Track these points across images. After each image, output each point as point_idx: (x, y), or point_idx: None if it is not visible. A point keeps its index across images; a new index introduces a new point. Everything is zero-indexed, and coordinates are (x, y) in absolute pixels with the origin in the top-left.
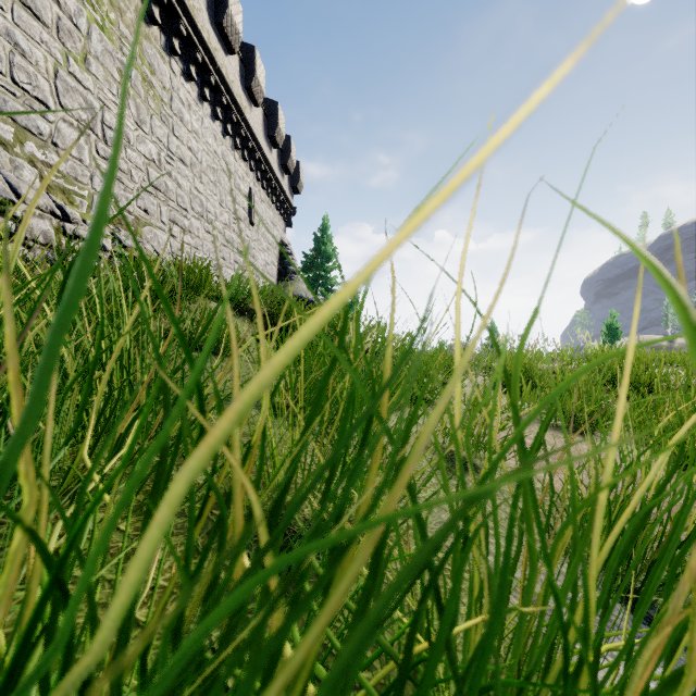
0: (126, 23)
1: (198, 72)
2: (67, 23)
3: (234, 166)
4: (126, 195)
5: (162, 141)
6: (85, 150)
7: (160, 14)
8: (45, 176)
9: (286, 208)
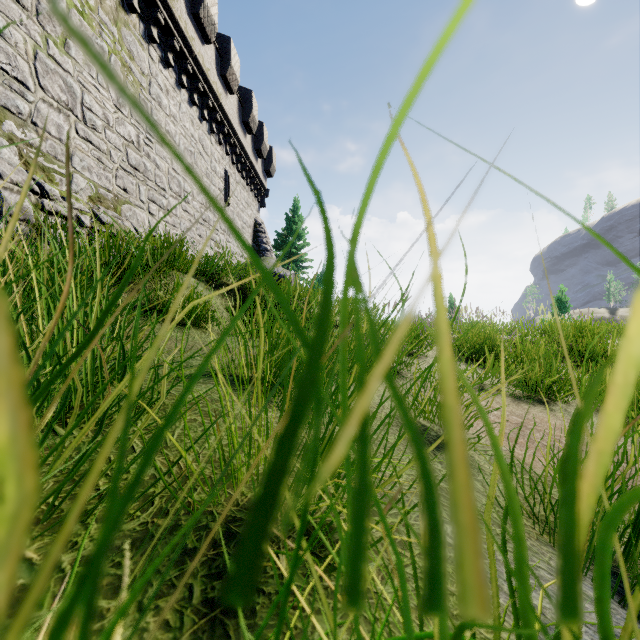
0: (106, 10)
1: (176, 60)
2: (47, 7)
3: (210, 150)
4: (106, 174)
5: (141, 124)
6: (65, 130)
7: (139, 3)
8: (24, 154)
9: (260, 189)
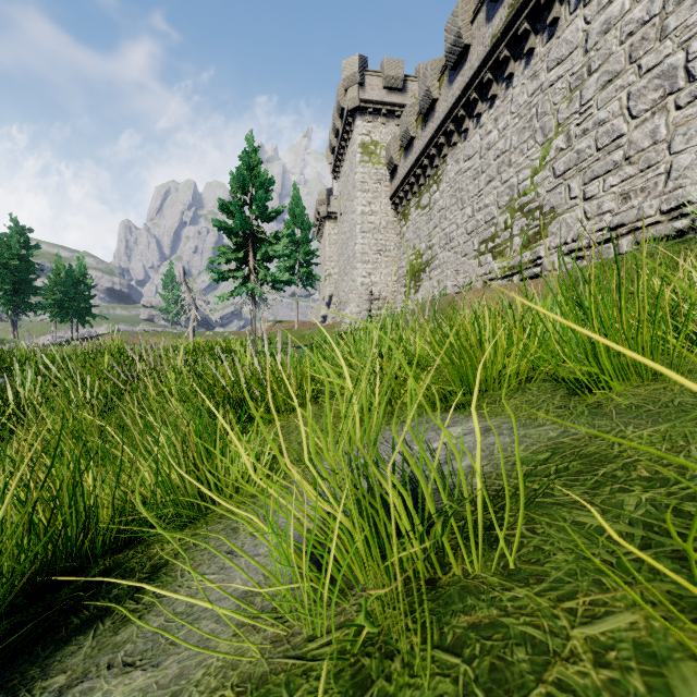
0: None
1: None
2: None
3: None
4: None
5: None
6: None
7: None
8: None
9: None
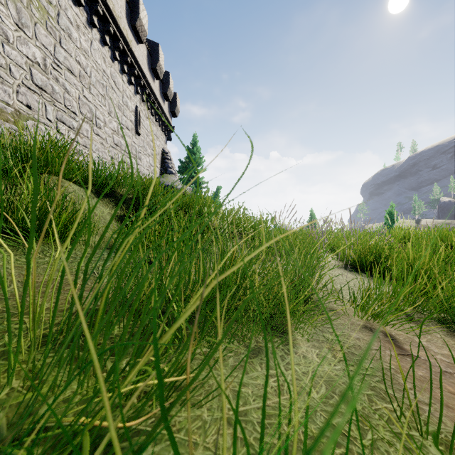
0: None
1: (87, 1)
2: None
3: (122, 87)
4: (4, 87)
5: (48, 49)
6: None
7: None
8: None
9: (166, 126)
